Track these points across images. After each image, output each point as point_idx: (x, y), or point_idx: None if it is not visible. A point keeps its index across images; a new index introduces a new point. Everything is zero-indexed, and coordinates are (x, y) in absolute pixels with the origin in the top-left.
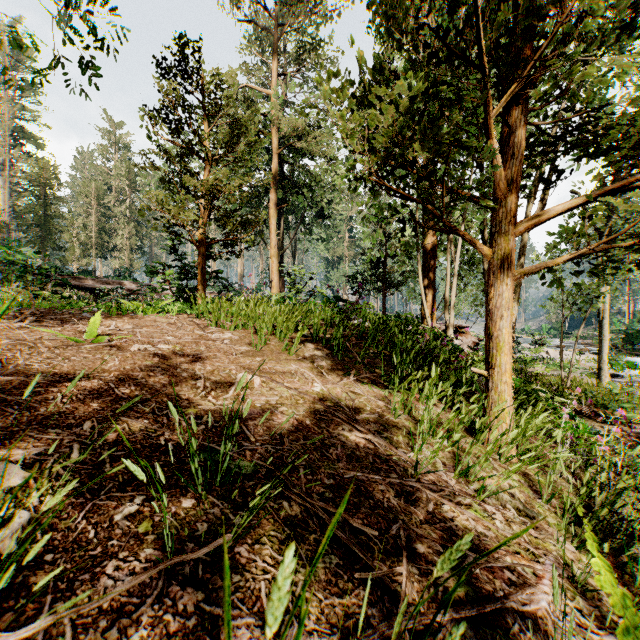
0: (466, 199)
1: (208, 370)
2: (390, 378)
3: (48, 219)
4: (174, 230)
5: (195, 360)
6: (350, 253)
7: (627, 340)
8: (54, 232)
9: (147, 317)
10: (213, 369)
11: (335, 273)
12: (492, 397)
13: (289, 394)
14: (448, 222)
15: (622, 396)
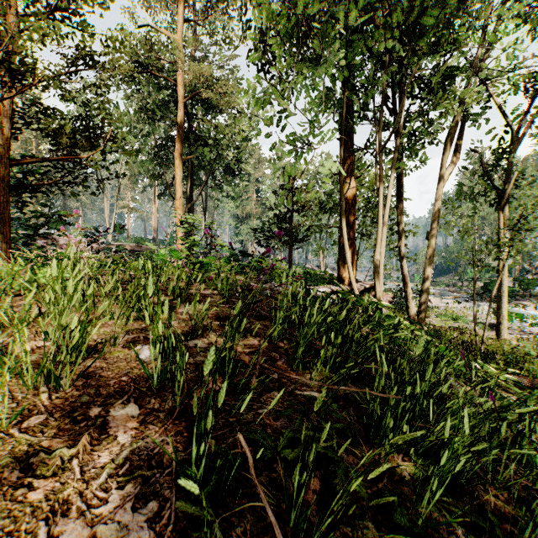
0: None
1: None
2: None
3: None
4: None
5: None
6: (257, 211)
7: (486, 288)
8: None
9: None
10: None
11: (244, 228)
12: None
13: None
14: None
15: (536, 356)
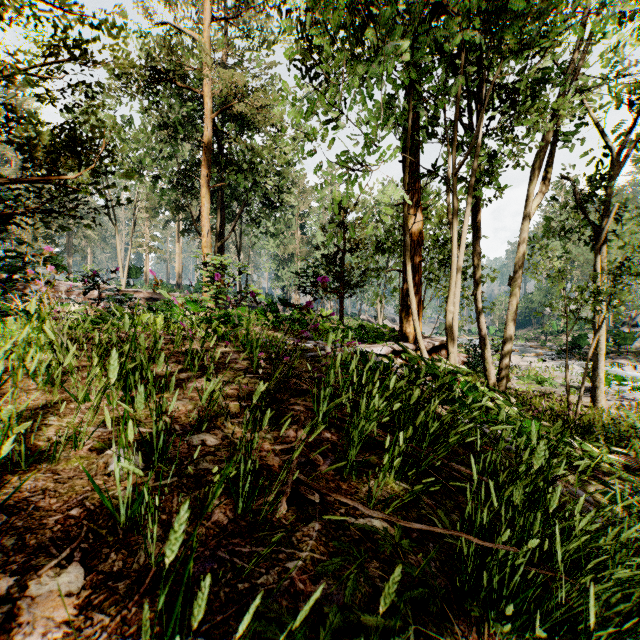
0: None
1: None
2: None
3: None
4: None
5: None
6: (302, 251)
7: (575, 344)
8: None
9: None
10: None
11: (286, 272)
12: None
13: None
14: None
15: None
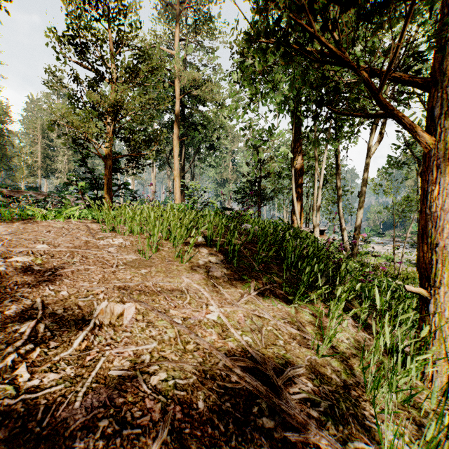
0: (394, 79)
1: (60, 296)
2: (295, 291)
3: (2, 147)
4: (80, 143)
5: (50, 279)
6: (233, 176)
7: None
8: (6, 157)
9: (45, 222)
10: (69, 294)
11: (222, 191)
12: (435, 323)
13: (174, 333)
14: (384, 99)
15: None
